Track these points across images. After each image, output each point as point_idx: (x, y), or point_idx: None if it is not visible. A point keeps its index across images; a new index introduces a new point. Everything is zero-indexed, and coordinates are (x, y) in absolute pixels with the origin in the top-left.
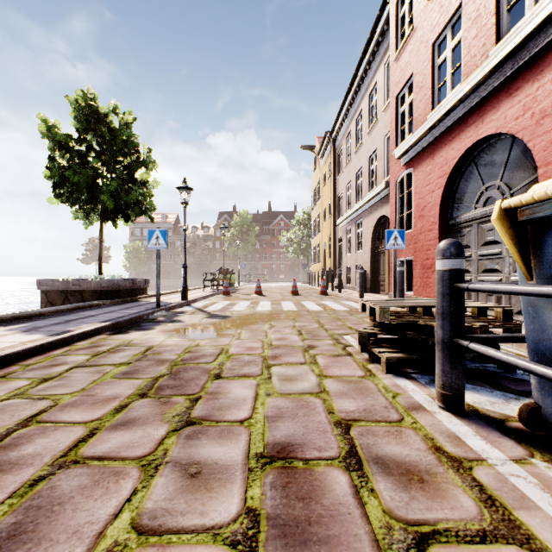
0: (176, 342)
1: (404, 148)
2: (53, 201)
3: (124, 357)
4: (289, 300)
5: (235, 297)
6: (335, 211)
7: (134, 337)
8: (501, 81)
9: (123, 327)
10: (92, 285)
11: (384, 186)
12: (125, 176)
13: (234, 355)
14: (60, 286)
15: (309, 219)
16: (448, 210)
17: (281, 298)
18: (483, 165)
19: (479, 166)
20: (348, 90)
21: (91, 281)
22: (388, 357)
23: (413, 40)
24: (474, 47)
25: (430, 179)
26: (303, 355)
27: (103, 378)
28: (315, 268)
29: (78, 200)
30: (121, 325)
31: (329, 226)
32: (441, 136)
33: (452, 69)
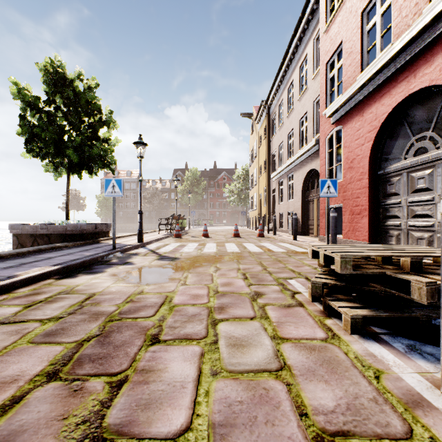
0: (120, 289)
1: (334, 108)
2: (26, 155)
3: (58, 309)
4: (232, 242)
5: (185, 239)
6: (270, 167)
7: (80, 282)
8: (436, 35)
9: (75, 270)
10: (58, 229)
11: (314, 143)
12: (89, 134)
13: (177, 306)
14: (30, 230)
15: (247, 174)
16: (377, 161)
17: (225, 240)
18: (413, 118)
19: (408, 120)
20: (281, 64)
21: (57, 225)
22: (353, 315)
23: (342, 11)
24: (406, 7)
25: (360, 134)
26: (251, 306)
27: (17, 342)
28: (252, 214)
29: (47, 155)
30: (73, 268)
31: (265, 179)
32: (370, 94)
33: (381, 32)
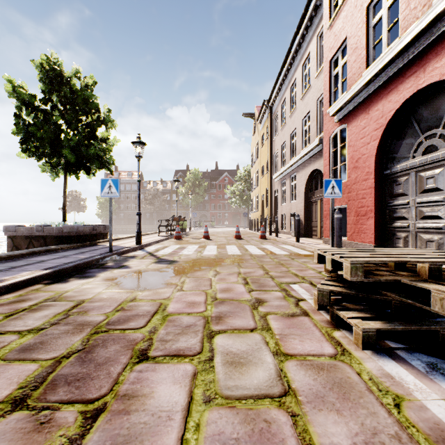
0: (112, 295)
1: (338, 105)
2: (22, 155)
3: (41, 318)
4: (233, 244)
5: (186, 241)
6: (272, 168)
7: (70, 288)
8: None
9: (67, 274)
10: (54, 230)
11: (317, 143)
12: (87, 133)
13: (171, 315)
14: (25, 232)
15: (249, 175)
16: (383, 160)
17: (226, 242)
18: (421, 115)
19: (417, 117)
20: (283, 63)
21: (53, 227)
22: (365, 328)
23: (347, 6)
24: None
25: (365, 132)
26: (251, 315)
27: None
28: (254, 216)
29: (44, 155)
30: (65, 272)
31: (267, 180)
32: (376, 91)
33: (388, 26)
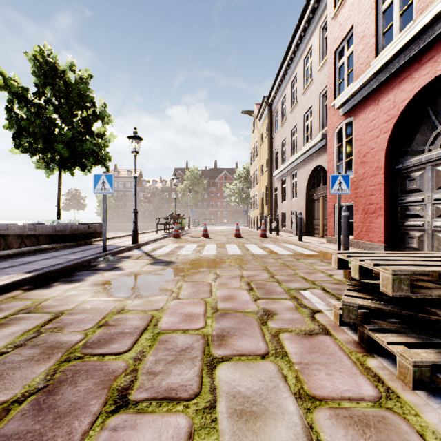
0: (96, 305)
1: (344, 98)
2: (15, 151)
3: (5, 338)
4: (233, 243)
5: (184, 240)
6: (272, 165)
7: (51, 295)
8: None
9: (52, 277)
10: (47, 229)
11: (320, 138)
12: (82, 129)
13: (163, 334)
14: (17, 230)
15: (248, 173)
16: (394, 154)
17: (226, 241)
18: (439, 104)
19: (433, 106)
20: (284, 57)
21: (46, 225)
22: (417, 361)
23: None
24: None
25: (374, 125)
26: (261, 334)
27: None
28: (253, 214)
29: (38, 150)
30: (50, 275)
31: (266, 178)
32: (387, 80)
33: (400, 10)
